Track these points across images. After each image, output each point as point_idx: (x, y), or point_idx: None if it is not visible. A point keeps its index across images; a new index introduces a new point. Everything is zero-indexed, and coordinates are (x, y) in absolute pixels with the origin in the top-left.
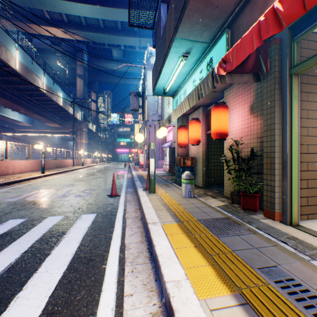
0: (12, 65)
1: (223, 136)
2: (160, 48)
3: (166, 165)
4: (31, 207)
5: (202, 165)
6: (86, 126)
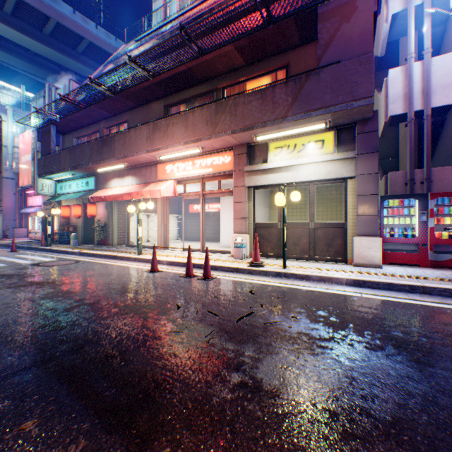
0: None
1: (95, 216)
2: (54, 158)
3: (37, 233)
4: None
5: (83, 230)
6: None
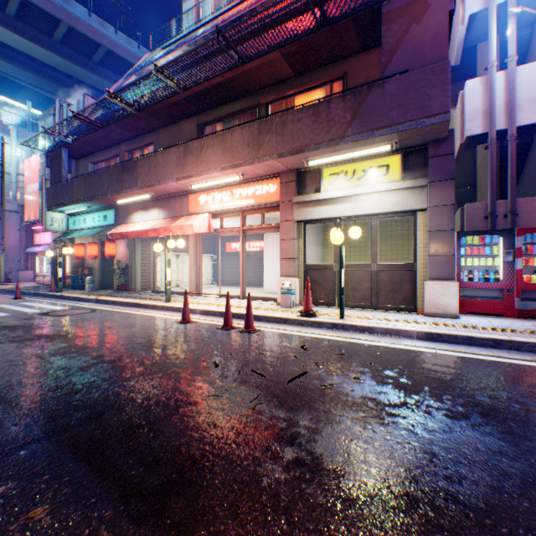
0: None
1: (114, 257)
2: (65, 187)
3: (45, 276)
4: None
5: (100, 273)
6: None
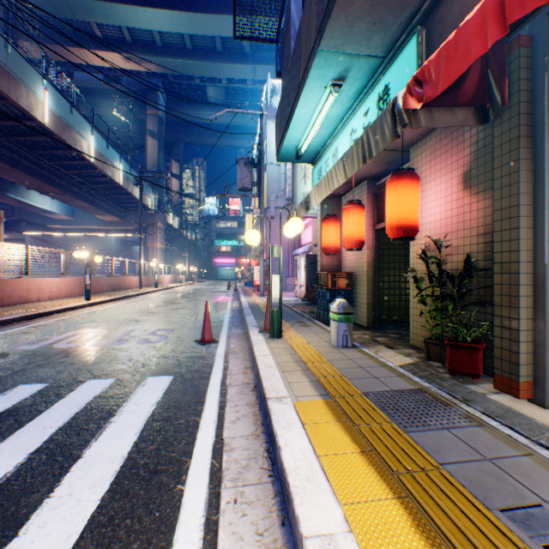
0: (38, 116)
1: (410, 232)
2: (289, 73)
3: (300, 286)
4: (61, 362)
5: (368, 287)
6: (162, 219)
